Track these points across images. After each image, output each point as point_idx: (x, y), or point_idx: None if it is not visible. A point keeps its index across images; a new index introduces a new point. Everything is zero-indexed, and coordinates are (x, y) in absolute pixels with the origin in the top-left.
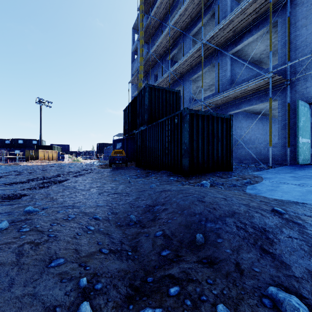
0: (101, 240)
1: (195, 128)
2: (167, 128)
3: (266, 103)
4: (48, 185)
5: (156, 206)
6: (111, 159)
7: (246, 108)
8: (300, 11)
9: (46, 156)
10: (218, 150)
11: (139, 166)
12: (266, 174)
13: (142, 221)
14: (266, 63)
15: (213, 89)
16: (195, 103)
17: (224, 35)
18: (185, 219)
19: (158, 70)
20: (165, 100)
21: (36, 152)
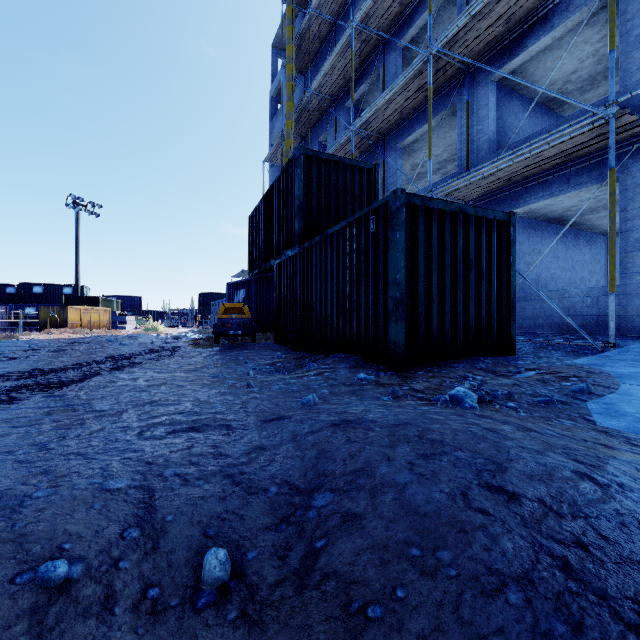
0: None
1: (423, 244)
2: (349, 248)
3: (588, 190)
4: (20, 394)
5: (317, 496)
6: (218, 326)
7: (536, 206)
8: None
9: (85, 319)
10: (480, 303)
11: (283, 343)
12: (614, 364)
13: (255, 580)
14: (574, 105)
15: (449, 172)
16: None
17: (482, 32)
18: (453, 609)
19: (327, 131)
20: (342, 188)
21: (63, 312)
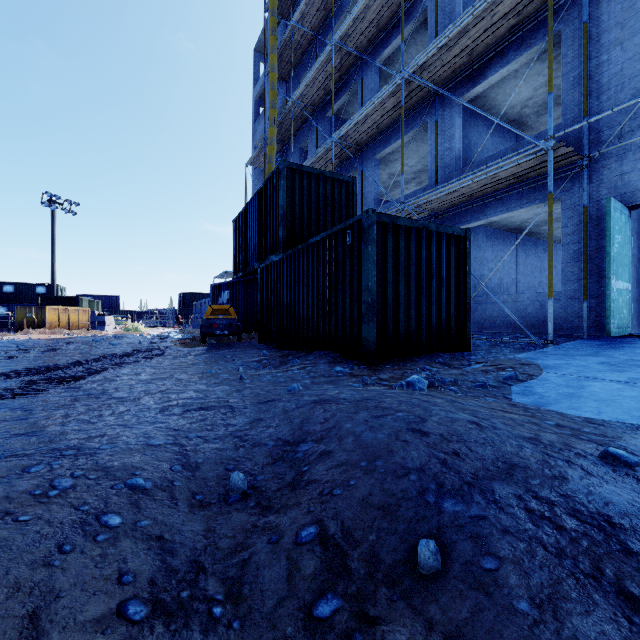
0: (134, 565)
1: (391, 256)
2: (328, 258)
3: (538, 207)
4: (40, 387)
5: (302, 445)
6: (205, 326)
7: (495, 219)
8: (609, 12)
9: (64, 319)
10: (440, 306)
11: (267, 342)
12: (546, 357)
13: (264, 489)
14: (532, 126)
15: (424, 181)
16: (387, 207)
17: (449, 61)
18: (380, 485)
19: (309, 138)
20: (322, 198)
21: (41, 312)
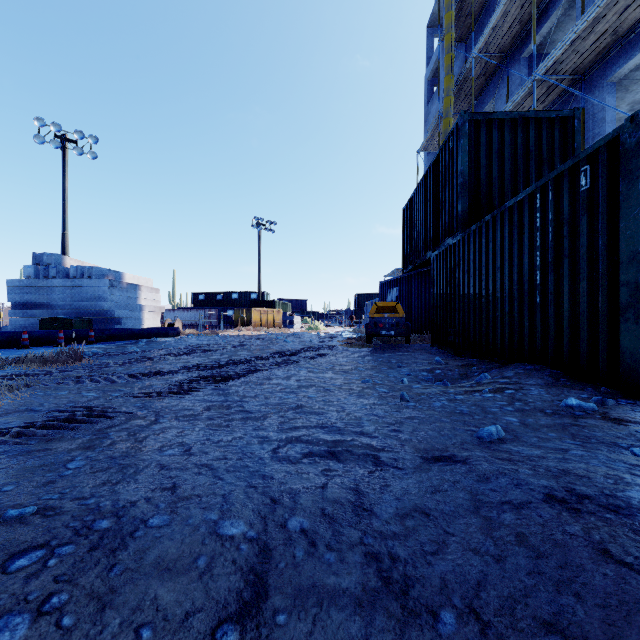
0: None
1: None
2: (539, 221)
3: None
4: (197, 385)
5: None
6: (370, 326)
7: None
8: None
9: (264, 319)
10: None
11: (441, 346)
12: None
13: None
14: None
15: None
16: None
17: None
18: None
19: (496, 96)
20: (522, 151)
21: (249, 313)
